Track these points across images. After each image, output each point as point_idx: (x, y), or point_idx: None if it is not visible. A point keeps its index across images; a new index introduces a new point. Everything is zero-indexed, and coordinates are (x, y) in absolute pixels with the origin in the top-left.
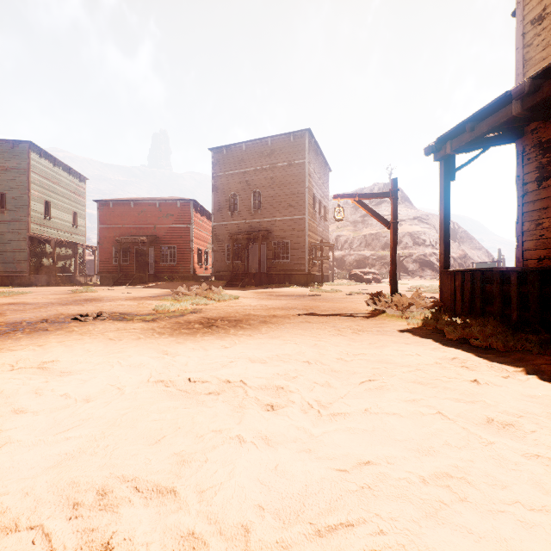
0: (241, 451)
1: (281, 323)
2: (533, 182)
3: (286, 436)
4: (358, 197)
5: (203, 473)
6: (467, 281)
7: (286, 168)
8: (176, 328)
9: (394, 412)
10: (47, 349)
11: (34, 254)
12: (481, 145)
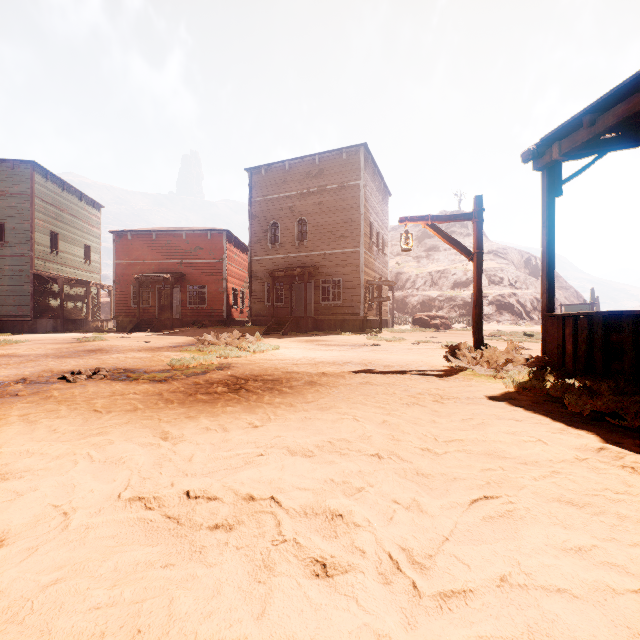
0: None
1: (333, 385)
2: None
3: None
4: (431, 220)
5: None
6: (583, 329)
7: (337, 191)
8: (192, 392)
9: (559, 587)
10: None
11: (39, 295)
12: (597, 148)
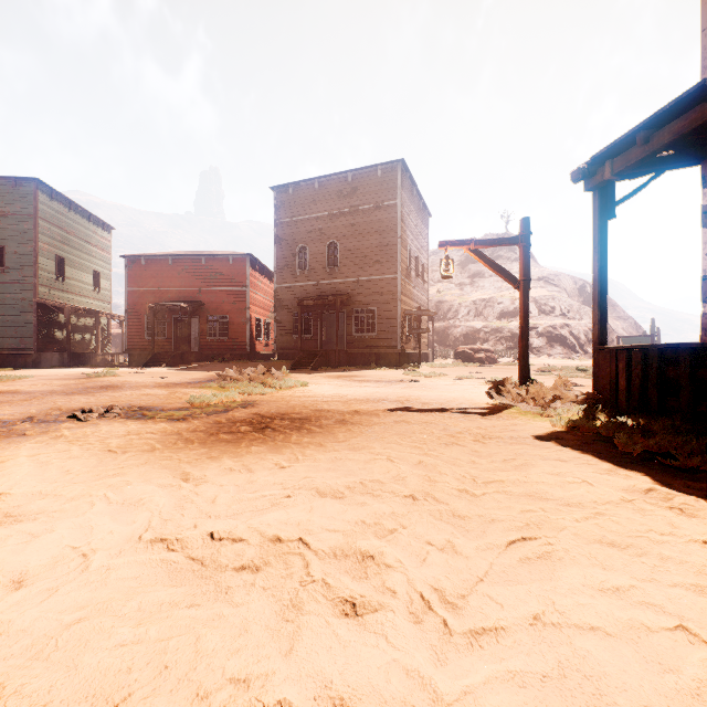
0: None
1: (366, 423)
2: None
3: (383, 699)
4: (474, 245)
5: None
6: (637, 363)
7: (371, 212)
8: (213, 432)
9: (593, 625)
10: (7, 468)
11: (43, 326)
12: (653, 167)
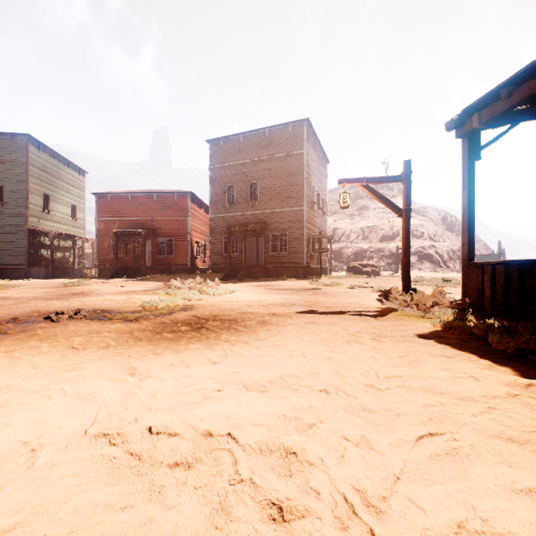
0: None
1: (282, 324)
2: None
3: None
4: (366, 182)
5: None
6: (500, 276)
7: (284, 159)
8: (159, 331)
9: (518, 535)
10: None
11: (33, 247)
12: (511, 119)
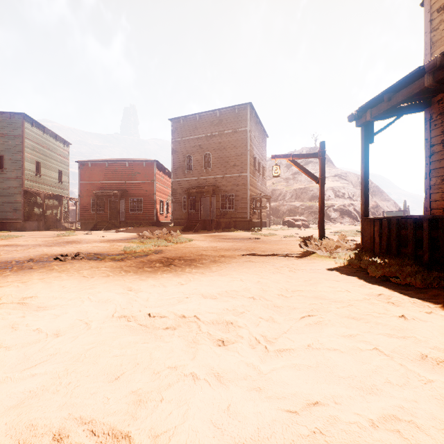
0: (195, 389)
1: (228, 262)
2: (439, 144)
3: (236, 373)
4: (292, 157)
5: (158, 415)
6: (385, 227)
7: (231, 134)
8: (140, 266)
9: (335, 348)
10: (29, 285)
11: (27, 204)
12: (395, 113)
